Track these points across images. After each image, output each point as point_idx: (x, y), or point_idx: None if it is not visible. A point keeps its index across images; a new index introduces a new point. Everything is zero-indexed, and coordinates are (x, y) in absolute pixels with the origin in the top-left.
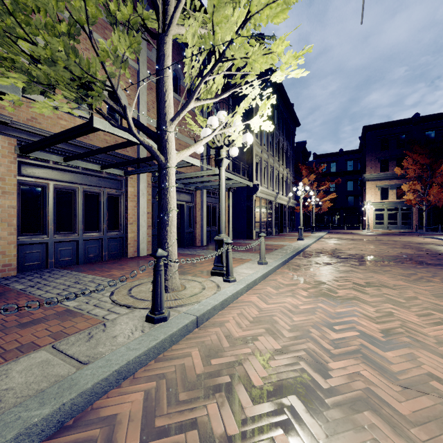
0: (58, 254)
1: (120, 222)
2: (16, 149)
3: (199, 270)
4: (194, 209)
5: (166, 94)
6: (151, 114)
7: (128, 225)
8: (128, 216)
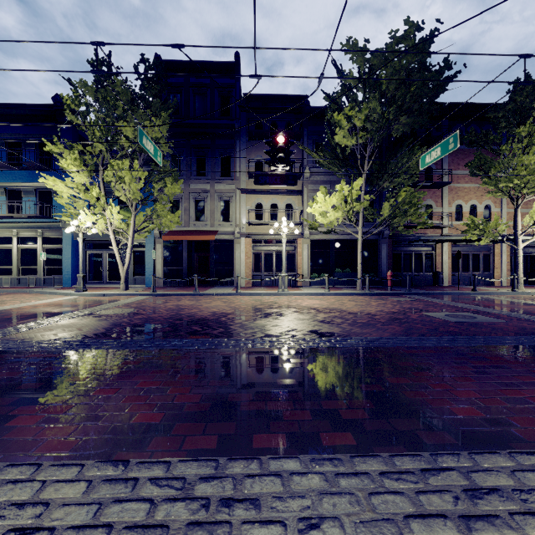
0: (463, 280)
1: (489, 267)
2: (451, 243)
3: None
4: None
5: (517, 227)
6: (509, 206)
7: (494, 269)
8: (494, 264)
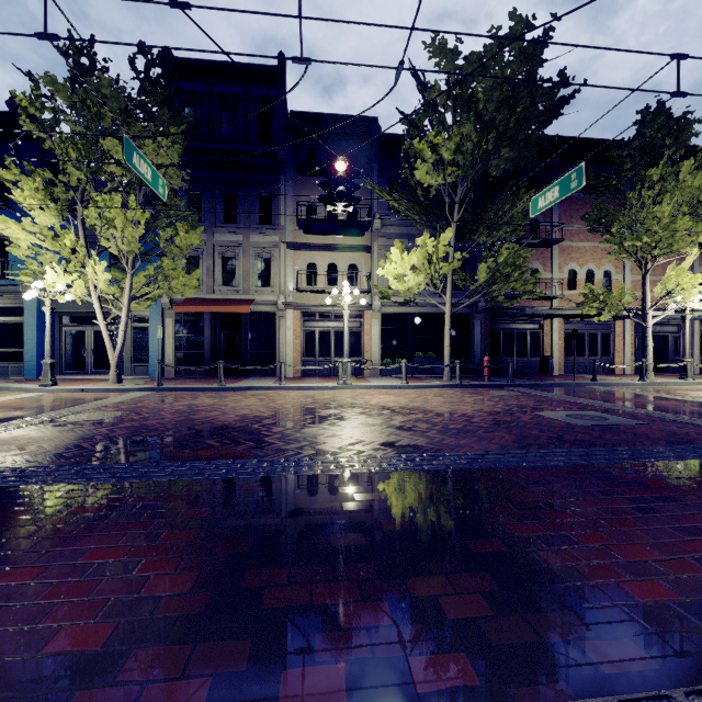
0: (577, 367)
1: (609, 351)
2: (563, 319)
3: (671, 379)
4: (681, 339)
5: (646, 298)
6: (633, 272)
7: (615, 353)
8: (615, 347)
